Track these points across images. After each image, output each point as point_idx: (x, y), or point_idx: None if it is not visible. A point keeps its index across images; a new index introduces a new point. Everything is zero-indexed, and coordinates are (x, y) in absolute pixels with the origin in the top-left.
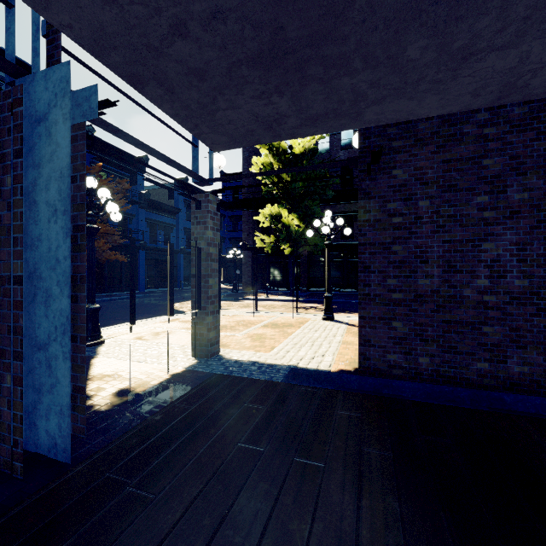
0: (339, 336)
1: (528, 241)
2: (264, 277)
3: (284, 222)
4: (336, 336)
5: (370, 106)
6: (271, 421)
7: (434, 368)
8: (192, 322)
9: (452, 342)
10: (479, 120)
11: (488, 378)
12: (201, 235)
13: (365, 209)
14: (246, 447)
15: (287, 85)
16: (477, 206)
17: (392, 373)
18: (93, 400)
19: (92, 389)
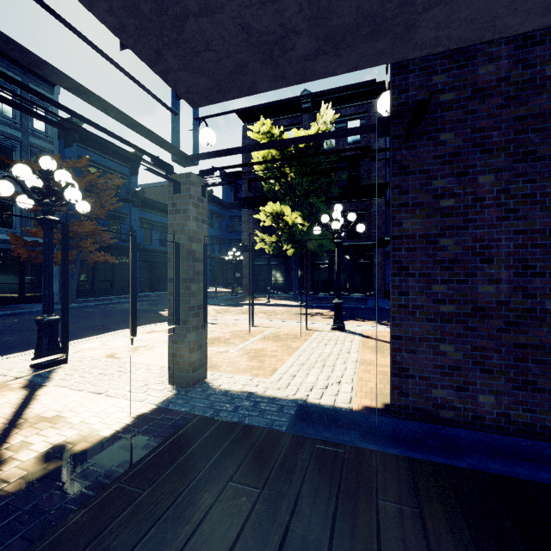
0: (354, 352)
1: None
2: (266, 280)
3: (287, 220)
4: (351, 352)
5: (431, 6)
6: (271, 525)
7: (502, 410)
8: (169, 339)
9: (529, 375)
10: None
11: None
12: (181, 226)
13: (401, 189)
14: None
15: None
16: None
17: (439, 415)
18: (3, 468)
19: (13, 444)
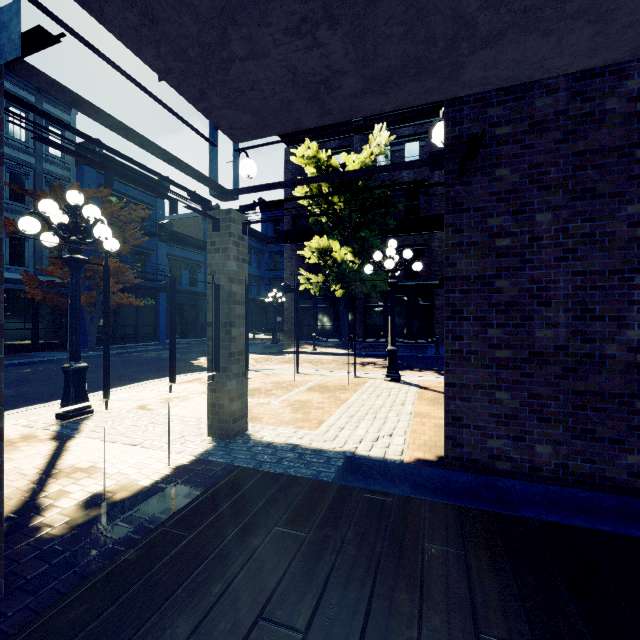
0: (409, 404)
1: None
2: (311, 325)
3: (335, 257)
4: (405, 404)
5: (477, 50)
6: (317, 564)
7: (560, 461)
8: (208, 388)
9: (588, 423)
10: (630, 91)
11: None
12: (221, 267)
13: (455, 227)
14: (271, 629)
15: (344, 3)
16: (627, 219)
17: (494, 466)
18: (44, 515)
19: (51, 493)
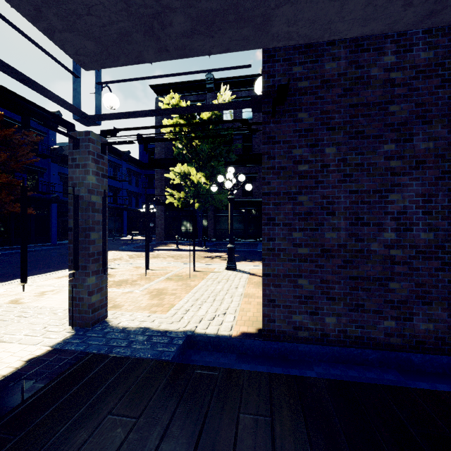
0: (241, 288)
1: (433, 193)
2: (176, 229)
3: (193, 179)
4: (238, 288)
5: (282, 4)
6: None
7: (341, 328)
8: (69, 284)
9: (359, 300)
10: (385, 63)
11: (395, 337)
12: (81, 180)
13: (269, 155)
14: None
15: None
16: (384, 154)
17: (297, 335)
18: None
19: None
